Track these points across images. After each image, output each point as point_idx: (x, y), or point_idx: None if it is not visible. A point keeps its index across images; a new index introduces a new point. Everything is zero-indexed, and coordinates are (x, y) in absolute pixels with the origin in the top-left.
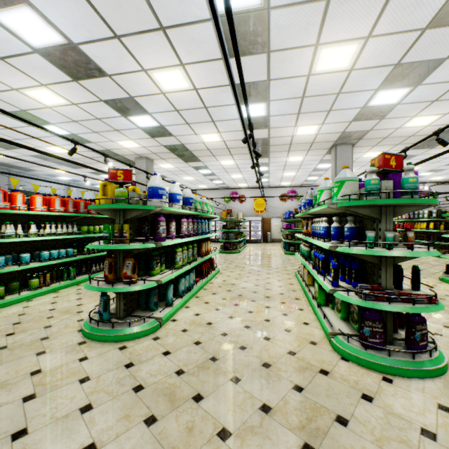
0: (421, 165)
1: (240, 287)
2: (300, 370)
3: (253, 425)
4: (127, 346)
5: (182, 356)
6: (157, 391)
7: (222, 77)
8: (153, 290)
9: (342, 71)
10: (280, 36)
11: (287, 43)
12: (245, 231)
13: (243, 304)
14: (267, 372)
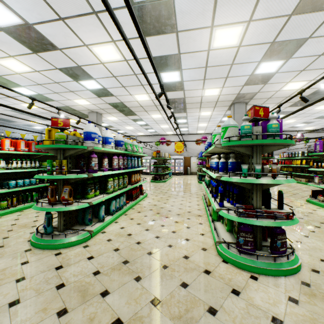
0: (297, 119)
1: (160, 207)
2: (189, 271)
3: (142, 315)
4: (62, 252)
5: (102, 260)
6: (74, 288)
7: (144, 51)
8: (88, 209)
9: (233, 47)
10: (184, 20)
11: (190, 25)
12: (171, 167)
13: (159, 220)
14: (164, 272)
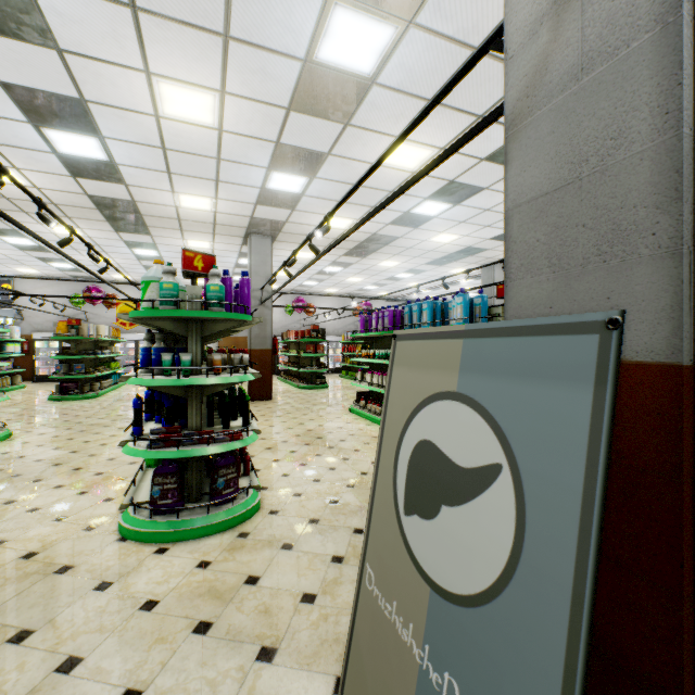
0: (364, 277)
1: (33, 461)
2: (18, 580)
3: None
4: None
5: None
6: None
7: None
8: None
9: (209, 128)
10: (70, 31)
11: (91, 49)
12: (128, 359)
13: (7, 491)
14: None
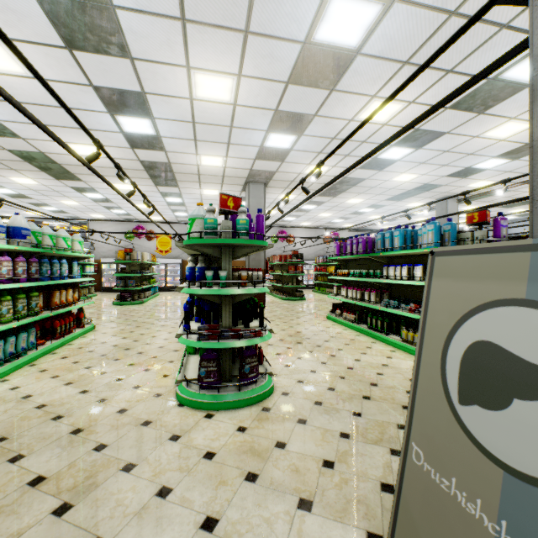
0: (332, 212)
1: (111, 346)
2: (119, 427)
3: (3, 505)
4: None
5: None
6: None
7: (75, 72)
8: None
9: (227, 104)
10: (140, 44)
11: (152, 55)
12: (160, 277)
13: (100, 366)
14: (72, 438)
